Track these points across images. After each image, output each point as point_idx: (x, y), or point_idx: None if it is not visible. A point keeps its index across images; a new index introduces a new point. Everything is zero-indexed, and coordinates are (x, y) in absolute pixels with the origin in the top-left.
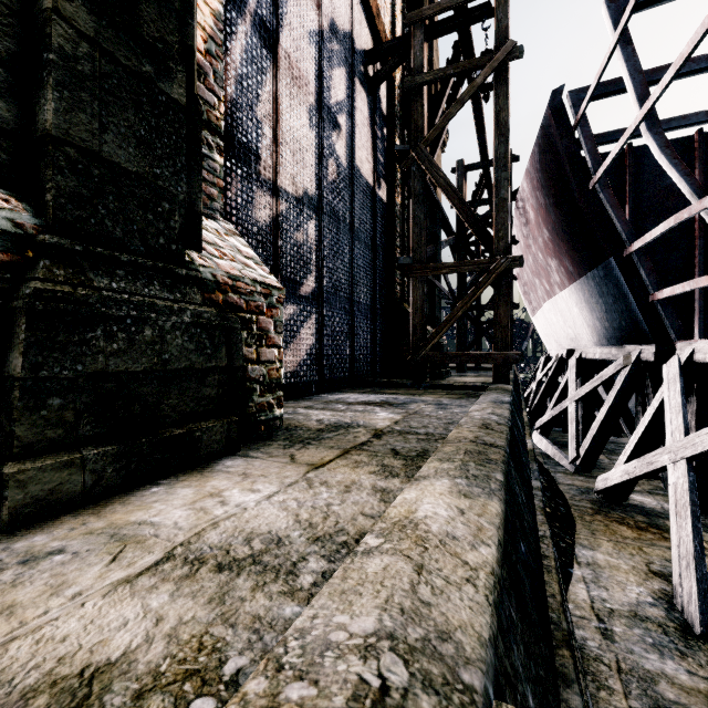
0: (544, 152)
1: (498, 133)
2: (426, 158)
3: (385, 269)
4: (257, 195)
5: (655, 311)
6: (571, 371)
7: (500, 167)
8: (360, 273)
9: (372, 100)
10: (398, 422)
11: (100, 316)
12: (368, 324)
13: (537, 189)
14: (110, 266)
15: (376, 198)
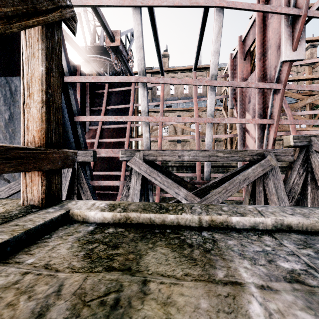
0: None
1: None
2: None
3: None
4: None
5: (76, 128)
6: None
7: None
8: None
9: None
10: None
11: None
12: None
13: None
14: None
15: None
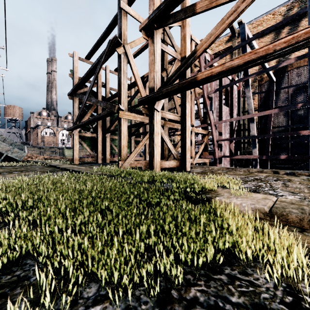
0: None
1: None
2: None
3: None
4: None
5: None
6: None
7: None
8: None
9: None
10: None
11: None
12: None
13: None
14: None
15: None
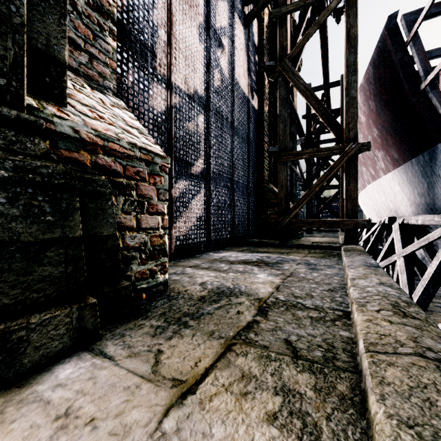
0: (378, 67)
1: (348, 45)
2: (289, 70)
3: (256, 158)
4: (152, 86)
5: None
6: (396, 233)
7: (350, 72)
8: (238, 160)
9: (247, 32)
10: (279, 287)
11: None
12: (245, 198)
13: (369, 99)
14: None
15: (250, 106)
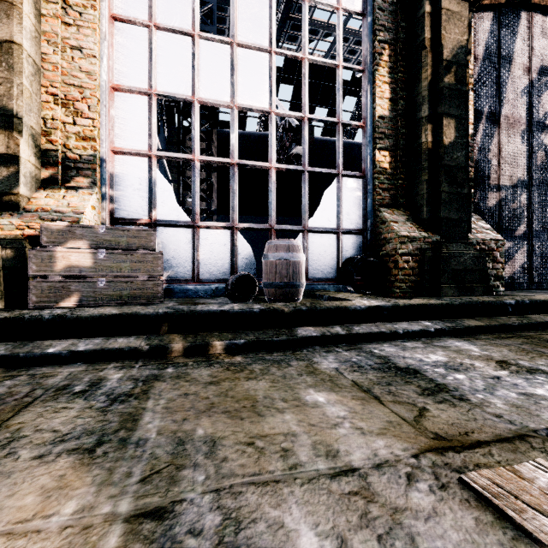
0: None
1: None
2: None
3: None
4: (488, 195)
5: None
6: None
7: None
8: None
9: None
10: None
11: (452, 257)
12: None
13: None
14: (451, 244)
15: None
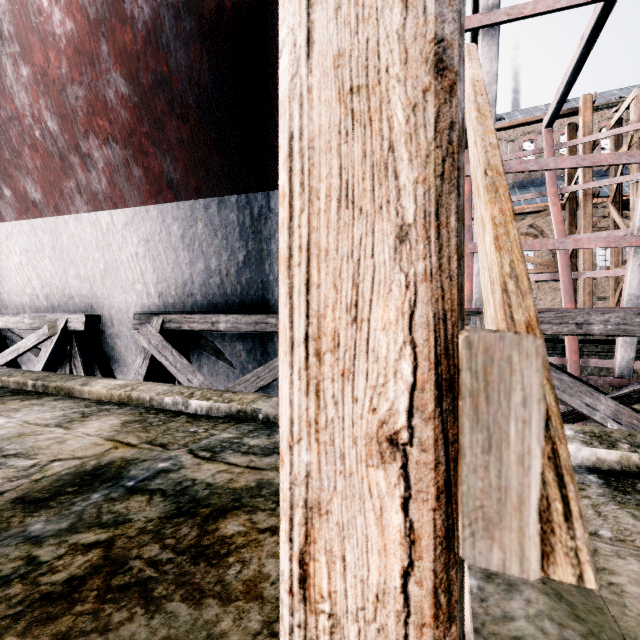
0: None
1: None
2: None
3: None
4: None
5: None
6: (165, 352)
7: None
8: None
9: None
10: None
11: None
12: None
13: None
14: None
15: None
